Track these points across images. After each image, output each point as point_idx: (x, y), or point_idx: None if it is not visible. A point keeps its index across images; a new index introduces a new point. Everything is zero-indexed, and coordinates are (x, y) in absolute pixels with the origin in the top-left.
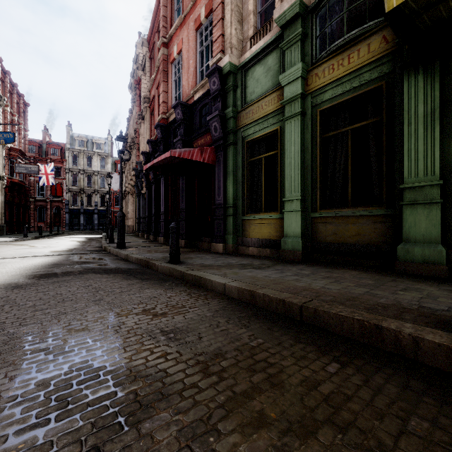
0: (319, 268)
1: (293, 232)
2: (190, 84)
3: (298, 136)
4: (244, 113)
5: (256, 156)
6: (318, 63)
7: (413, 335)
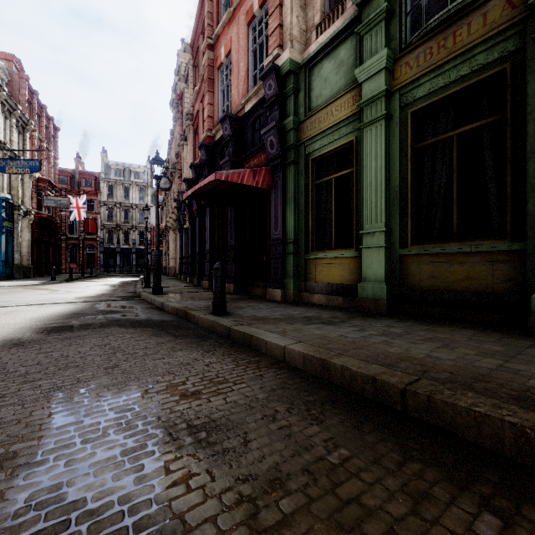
0: (414, 325)
1: (374, 275)
2: (240, 92)
3: (381, 148)
4: (308, 123)
5: (324, 177)
6: (410, 48)
7: None
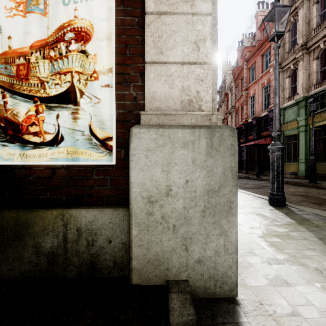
0: (306, 180)
1: (302, 169)
2: (259, 108)
3: (303, 138)
4: (284, 125)
5: (289, 141)
6: (311, 115)
7: (299, 182)
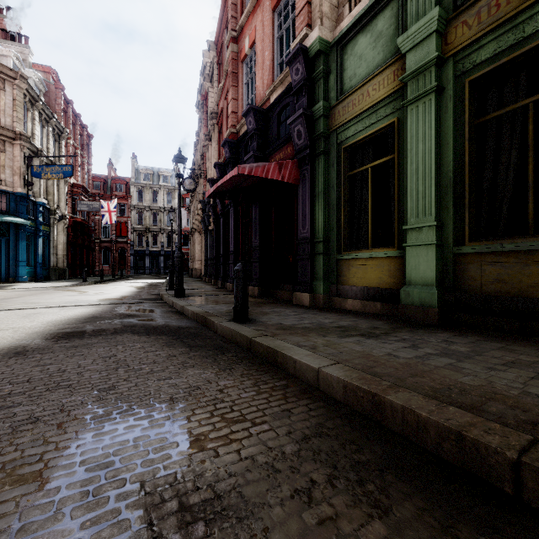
0: (480, 340)
1: (422, 278)
2: (265, 83)
3: (430, 126)
4: (340, 107)
5: (358, 168)
6: (468, 3)
7: None
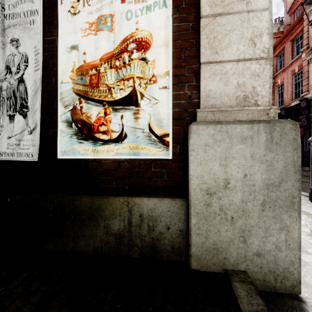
0: None
1: None
2: (288, 98)
3: None
4: None
5: None
6: None
7: None
